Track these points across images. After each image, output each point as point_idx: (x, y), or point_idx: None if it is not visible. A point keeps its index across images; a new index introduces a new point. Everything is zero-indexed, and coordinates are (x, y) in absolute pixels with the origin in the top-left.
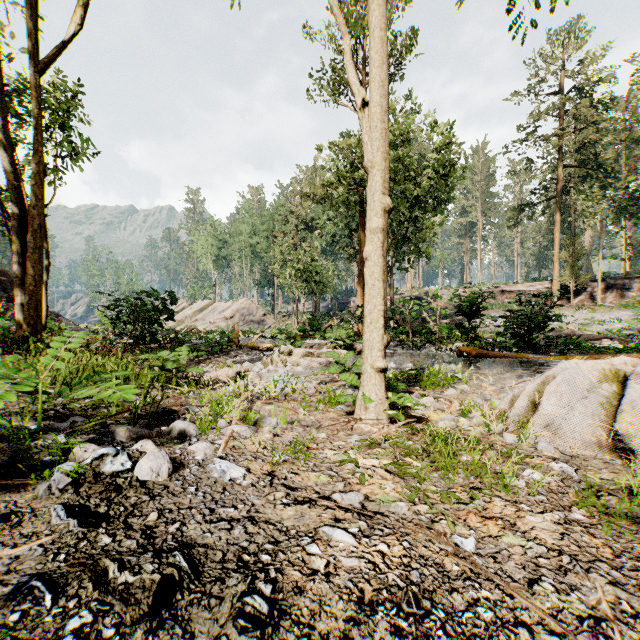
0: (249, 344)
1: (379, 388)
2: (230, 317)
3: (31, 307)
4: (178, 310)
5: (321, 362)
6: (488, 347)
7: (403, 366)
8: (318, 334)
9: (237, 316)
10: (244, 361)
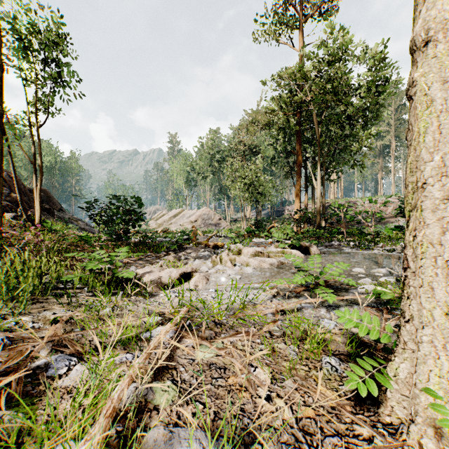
0: (203, 242)
1: None
2: (194, 221)
3: None
4: (160, 216)
5: (272, 263)
6: None
7: (373, 271)
8: (263, 234)
9: (199, 220)
10: (196, 258)
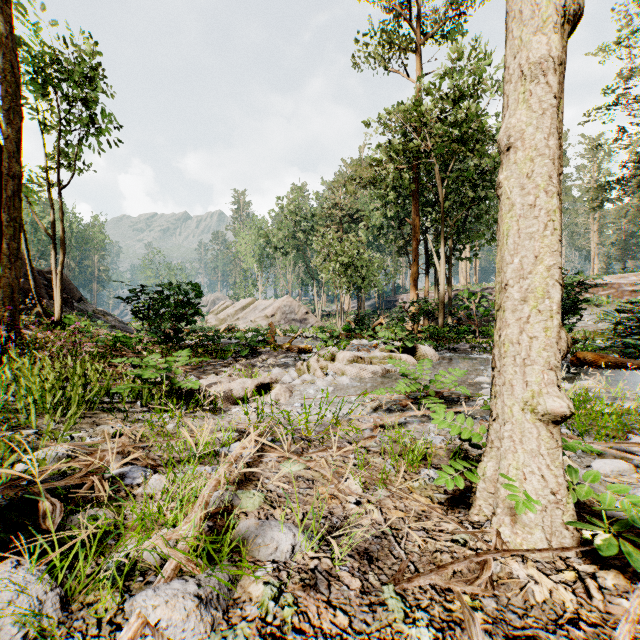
0: (285, 344)
1: (549, 463)
2: (271, 315)
3: (4, 295)
4: (222, 309)
5: (375, 371)
6: (603, 352)
7: None
8: (366, 333)
9: (278, 314)
10: (275, 366)
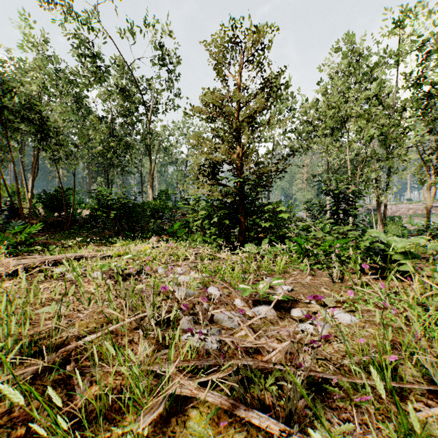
0: None
1: None
2: None
3: None
4: None
5: None
6: None
7: None
8: None
9: None
10: None
